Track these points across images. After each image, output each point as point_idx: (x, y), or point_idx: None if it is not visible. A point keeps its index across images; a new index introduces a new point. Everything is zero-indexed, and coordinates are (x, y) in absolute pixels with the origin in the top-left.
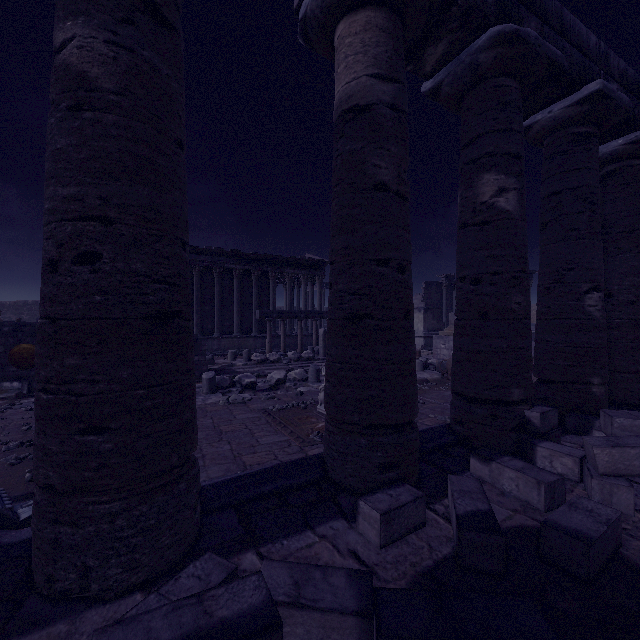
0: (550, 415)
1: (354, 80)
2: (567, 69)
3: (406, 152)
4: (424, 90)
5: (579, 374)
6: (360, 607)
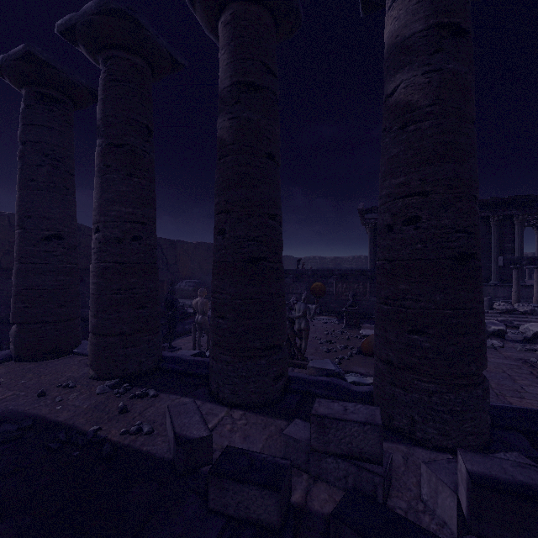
0: None
1: None
2: None
3: None
4: None
5: None
6: None
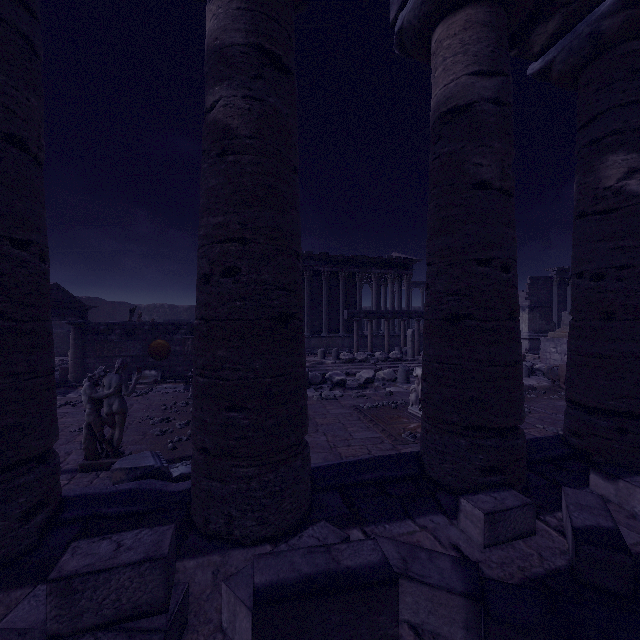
0: None
1: (453, 81)
2: None
3: (511, 146)
4: (531, 72)
5: None
6: (467, 590)
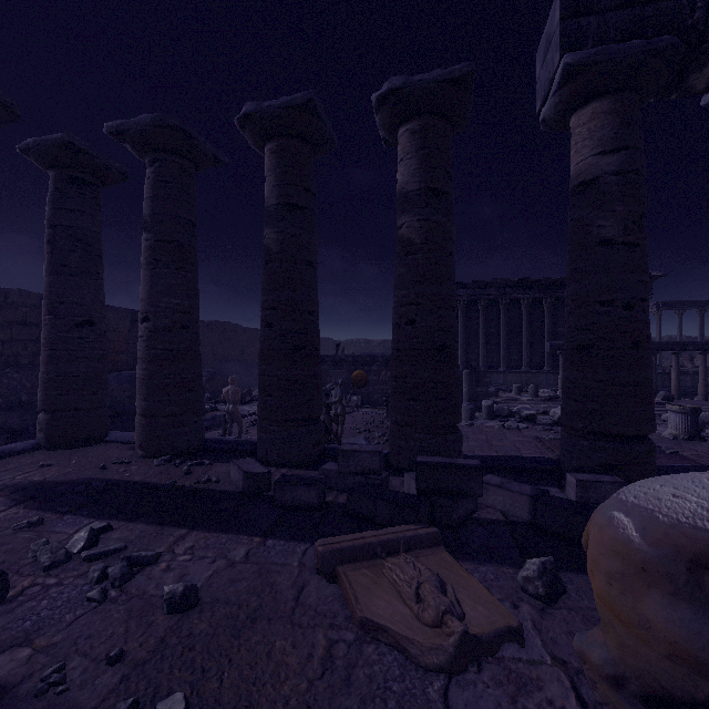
0: None
1: (582, 161)
2: None
3: (636, 205)
4: (703, 103)
5: None
6: (531, 494)
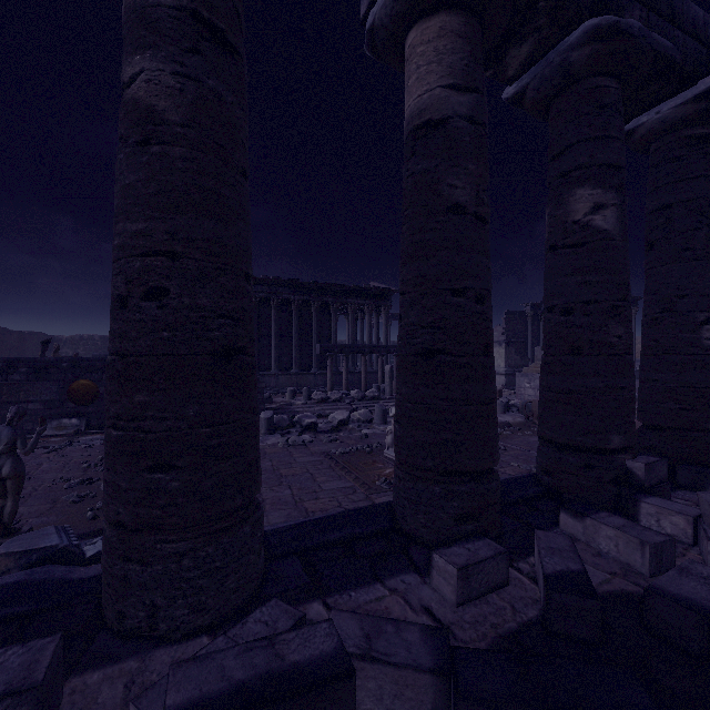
0: (657, 466)
1: (427, 92)
2: (679, 62)
3: (485, 169)
4: (506, 96)
5: (694, 419)
6: (436, 665)
